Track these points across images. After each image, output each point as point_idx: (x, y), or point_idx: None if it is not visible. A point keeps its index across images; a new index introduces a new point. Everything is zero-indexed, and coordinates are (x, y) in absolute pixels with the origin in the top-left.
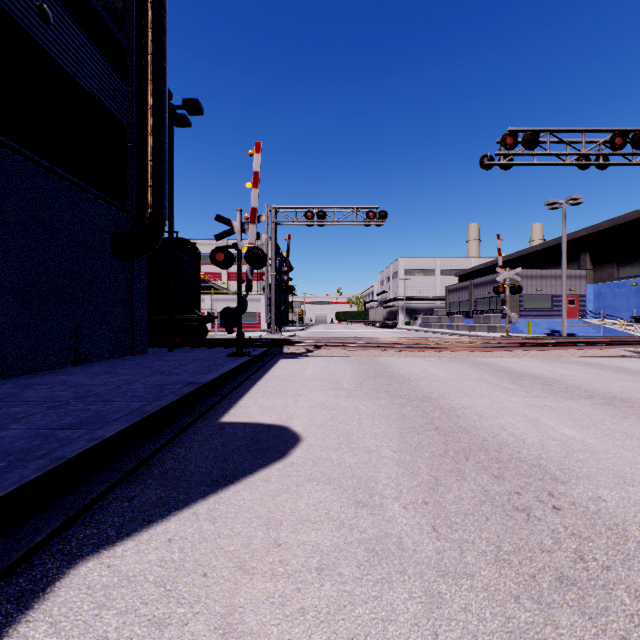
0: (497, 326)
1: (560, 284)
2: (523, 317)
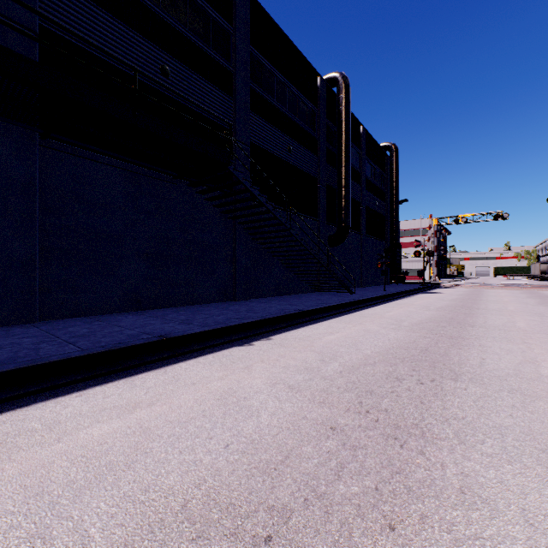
0: None
1: None
2: None
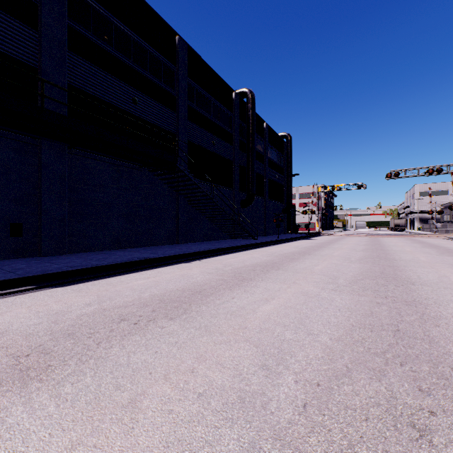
0: (449, 230)
1: None
2: None
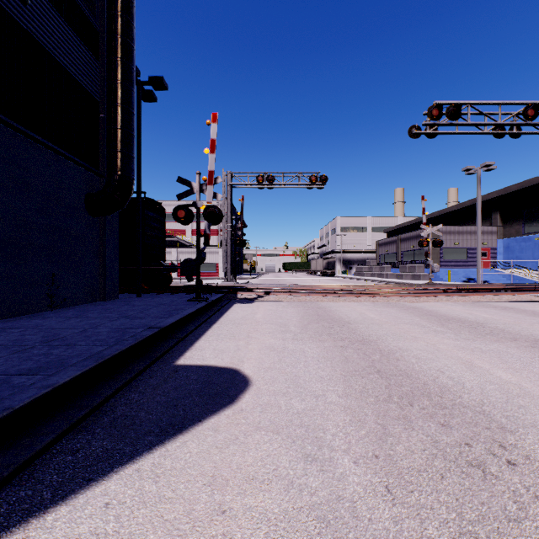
0: (421, 275)
1: (474, 239)
2: (443, 267)
